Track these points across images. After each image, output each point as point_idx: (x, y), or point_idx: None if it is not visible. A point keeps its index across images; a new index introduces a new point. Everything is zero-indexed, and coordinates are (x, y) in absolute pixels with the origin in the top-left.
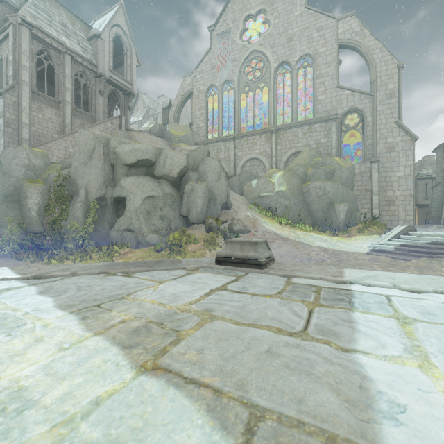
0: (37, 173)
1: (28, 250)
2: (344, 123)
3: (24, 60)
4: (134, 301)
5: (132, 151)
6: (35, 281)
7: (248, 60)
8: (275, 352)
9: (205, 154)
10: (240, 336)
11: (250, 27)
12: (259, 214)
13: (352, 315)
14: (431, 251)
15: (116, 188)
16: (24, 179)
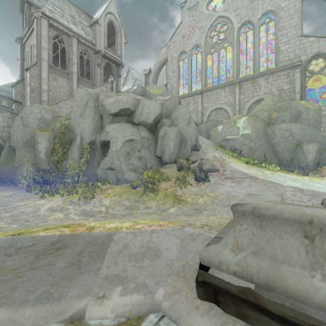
0: (47, 124)
1: (39, 183)
2: (308, 69)
3: (44, 43)
4: None
5: (115, 102)
6: None
7: (213, 25)
8: None
9: (176, 103)
10: None
11: (215, 1)
12: (225, 154)
13: None
14: None
15: (102, 133)
16: (38, 129)
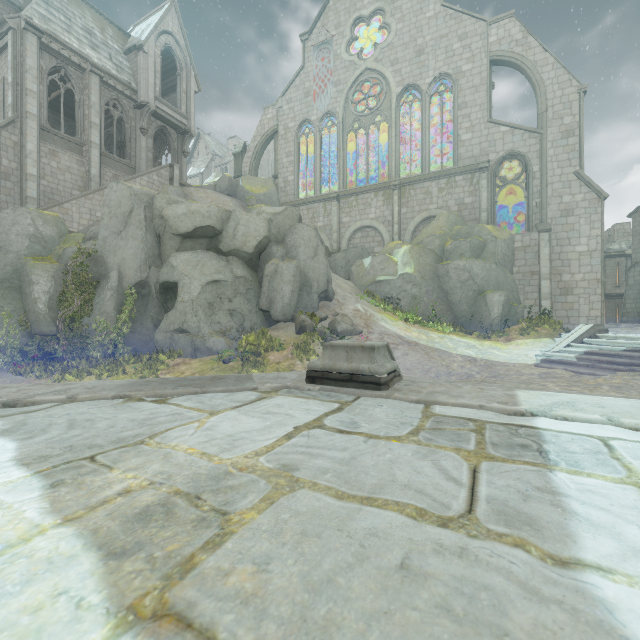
0: (48, 247)
1: (34, 360)
2: (499, 175)
3: (30, 81)
4: (160, 449)
5: (187, 214)
6: (3, 411)
7: (359, 82)
8: (417, 569)
9: (294, 219)
10: (345, 527)
11: (362, 35)
12: (374, 307)
13: (552, 478)
14: (632, 362)
15: (163, 269)
16: (28, 255)
